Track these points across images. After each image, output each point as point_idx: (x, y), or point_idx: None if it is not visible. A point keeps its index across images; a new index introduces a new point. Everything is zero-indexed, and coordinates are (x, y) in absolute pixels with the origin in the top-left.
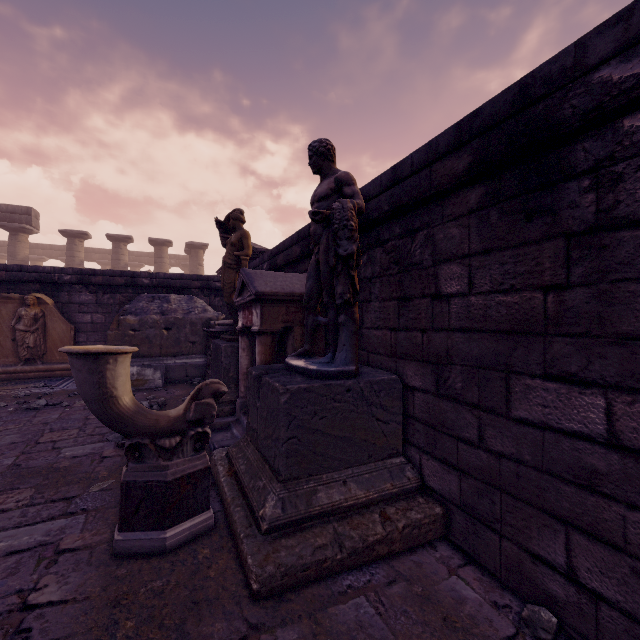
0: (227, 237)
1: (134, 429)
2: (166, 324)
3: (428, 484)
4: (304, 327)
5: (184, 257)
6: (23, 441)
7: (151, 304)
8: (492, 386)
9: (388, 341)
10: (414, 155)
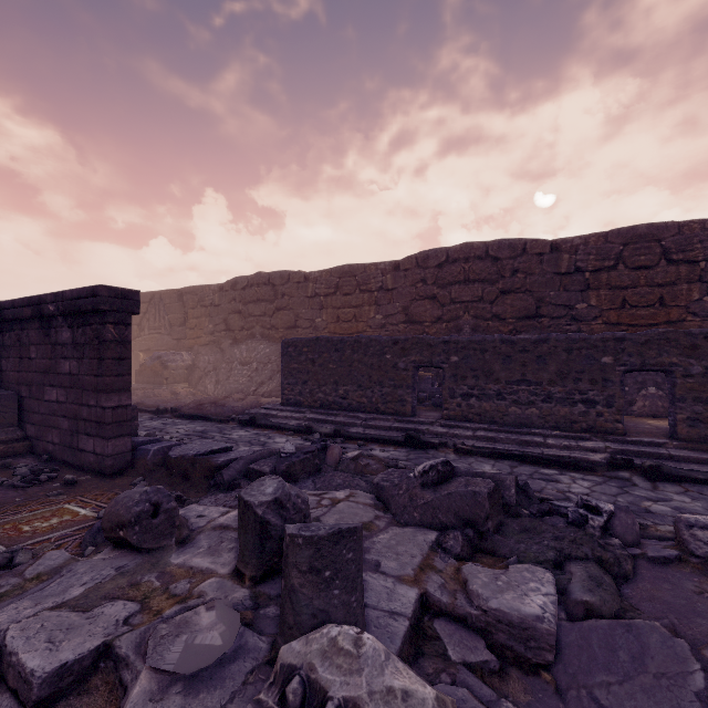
0: None
1: None
2: None
3: (28, 435)
4: None
5: None
6: None
7: None
8: (41, 391)
9: (16, 377)
10: (19, 300)
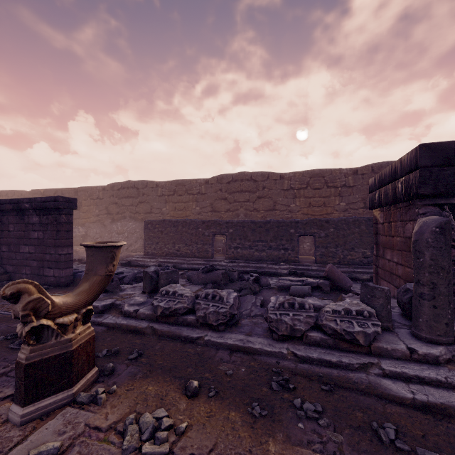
0: None
1: None
2: None
3: (7, 271)
4: None
5: None
6: None
7: None
8: (18, 248)
9: None
10: (3, 200)
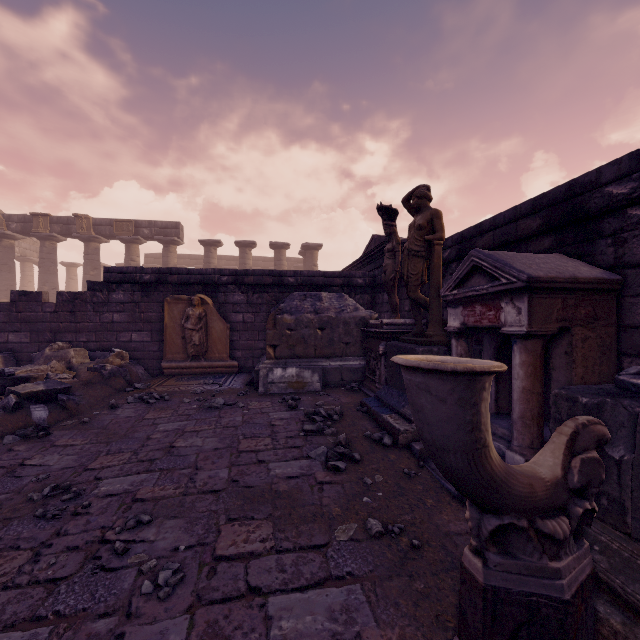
0: (391, 224)
1: (507, 501)
2: (320, 323)
3: None
4: (586, 328)
5: (295, 259)
6: (224, 447)
7: (304, 302)
8: None
9: None
10: None
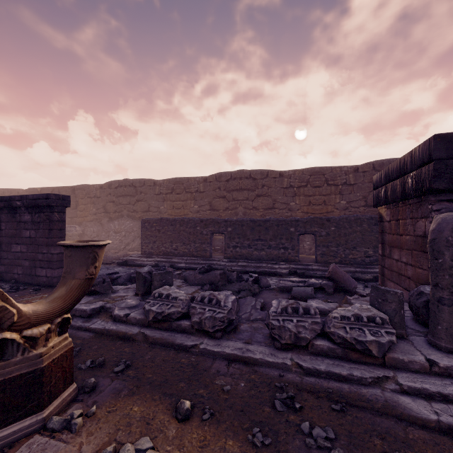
0: None
1: None
2: None
3: None
4: None
5: None
6: None
7: None
8: (9, 247)
9: None
10: None
